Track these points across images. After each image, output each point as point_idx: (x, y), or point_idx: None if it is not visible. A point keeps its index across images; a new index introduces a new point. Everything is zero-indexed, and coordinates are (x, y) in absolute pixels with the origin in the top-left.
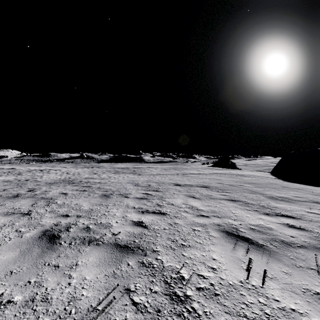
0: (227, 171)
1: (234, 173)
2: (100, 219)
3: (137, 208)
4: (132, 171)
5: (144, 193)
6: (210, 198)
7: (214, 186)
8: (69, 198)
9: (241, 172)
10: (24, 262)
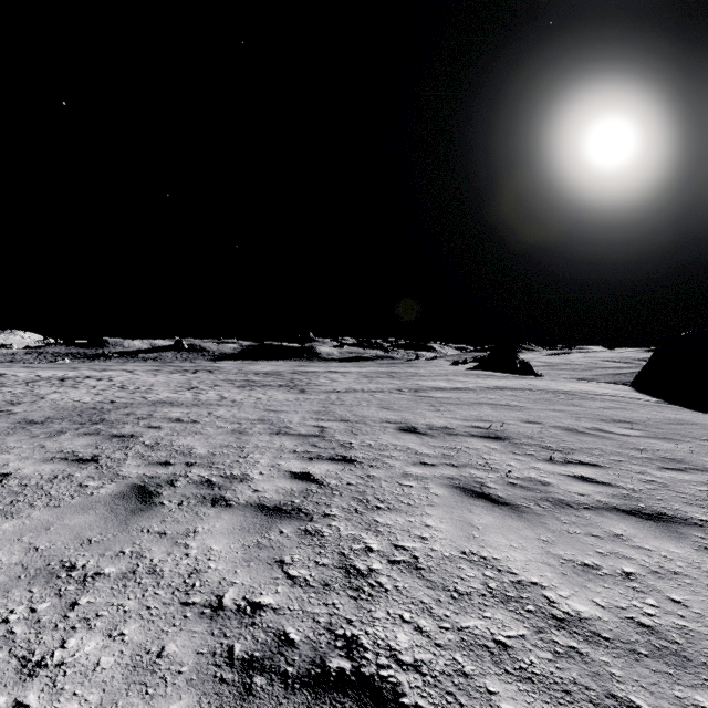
0: (522, 381)
1: (543, 387)
2: None
3: (230, 611)
4: (288, 381)
5: (296, 476)
6: (553, 501)
7: (522, 433)
8: None
9: (558, 384)
10: None
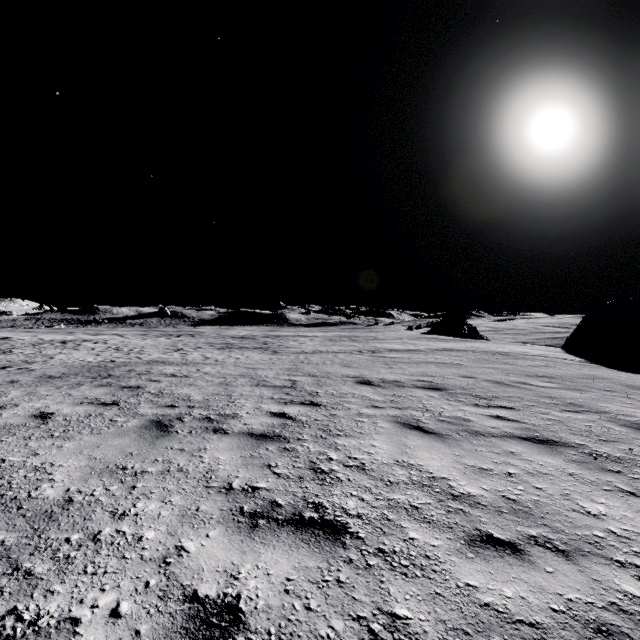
0: (467, 344)
1: (485, 348)
2: (50, 585)
3: (238, 490)
4: (261, 343)
5: (275, 415)
6: (470, 431)
7: (458, 385)
8: (41, 436)
9: (498, 346)
10: None
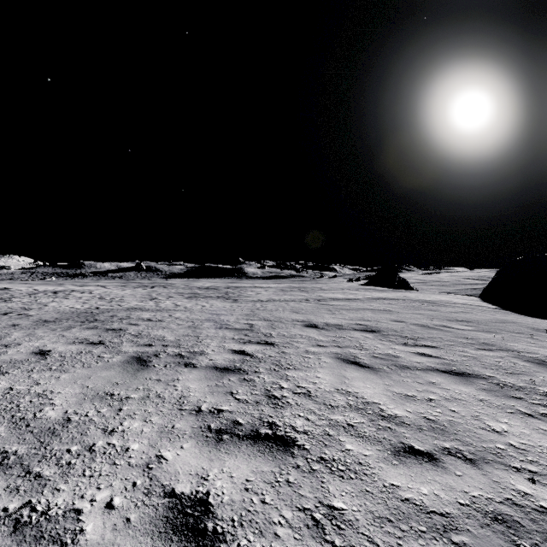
0: (399, 293)
1: (413, 297)
2: (56, 484)
3: (206, 412)
4: (223, 293)
5: (235, 352)
6: (398, 366)
7: (390, 328)
8: (42, 369)
9: (425, 295)
10: None
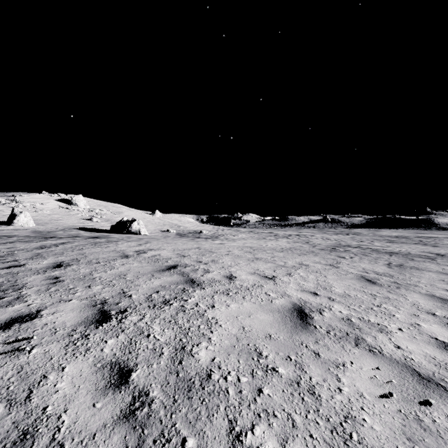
0: None
1: None
2: (420, 265)
3: None
4: (417, 241)
5: None
6: None
7: None
8: (376, 255)
9: None
10: (394, 269)
